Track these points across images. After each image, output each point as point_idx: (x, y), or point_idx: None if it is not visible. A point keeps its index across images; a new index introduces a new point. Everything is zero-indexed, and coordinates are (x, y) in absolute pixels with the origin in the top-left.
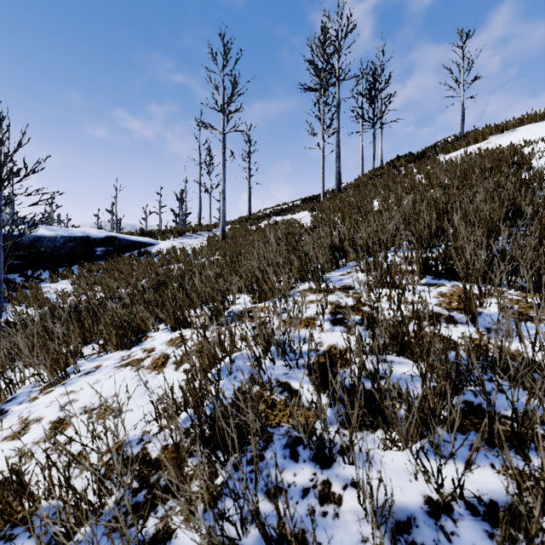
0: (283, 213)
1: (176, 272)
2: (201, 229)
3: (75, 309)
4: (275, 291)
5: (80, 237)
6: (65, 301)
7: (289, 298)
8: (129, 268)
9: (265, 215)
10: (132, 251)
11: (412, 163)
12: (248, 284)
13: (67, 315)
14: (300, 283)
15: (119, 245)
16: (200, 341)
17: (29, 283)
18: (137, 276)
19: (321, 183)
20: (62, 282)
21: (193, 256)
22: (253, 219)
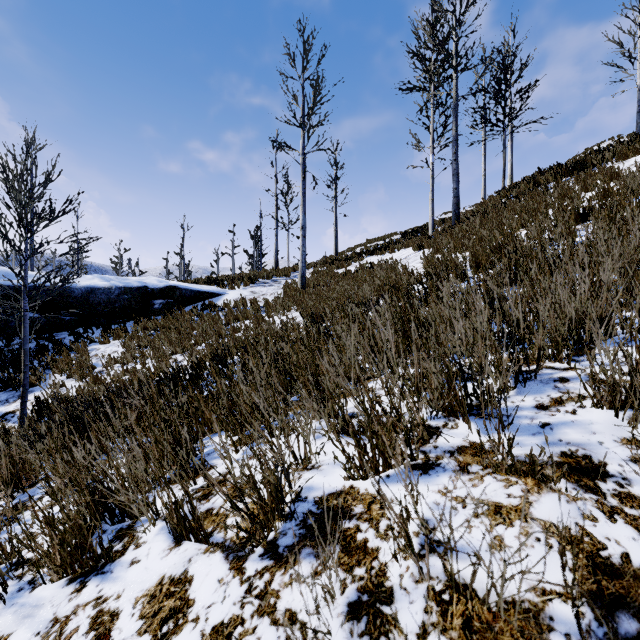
0: (379, 251)
1: (240, 338)
2: (277, 274)
3: (118, 382)
4: (396, 452)
5: (137, 287)
6: (108, 373)
7: (430, 476)
8: (189, 326)
9: (355, 254)
10: (195, 303)
11: (564, 178)
12: (336, 440)
13: (59, 429)
14: (443, 417)
15: (180, 297)
16: (213, 631)
17: (76, 344)
18: (195, 338)
19: (430, 211)
20: (113, 343)
21: (265, 311)
22: (340, 260)
